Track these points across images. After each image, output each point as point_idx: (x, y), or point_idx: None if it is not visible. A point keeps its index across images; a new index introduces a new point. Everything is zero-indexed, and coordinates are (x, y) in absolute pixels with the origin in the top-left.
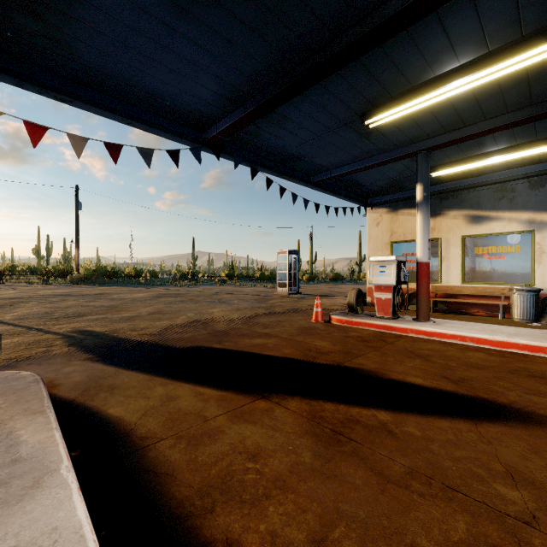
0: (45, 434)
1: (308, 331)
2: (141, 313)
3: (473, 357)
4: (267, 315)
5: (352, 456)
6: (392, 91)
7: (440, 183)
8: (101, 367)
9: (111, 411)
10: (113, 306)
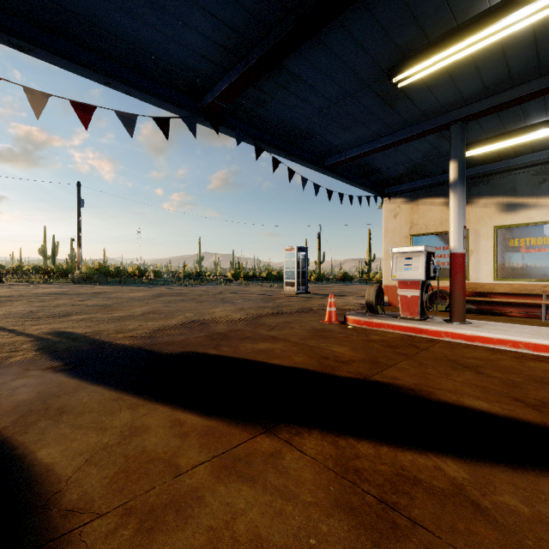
0: None
1: (322, 333)
2: (135, 312)
3: (539, 369)
4: (274, 316)
5: None
6: (431, 33)
7: (468, 167)
8: (61, 379)
9: (42, 454)
10: (106, 305)
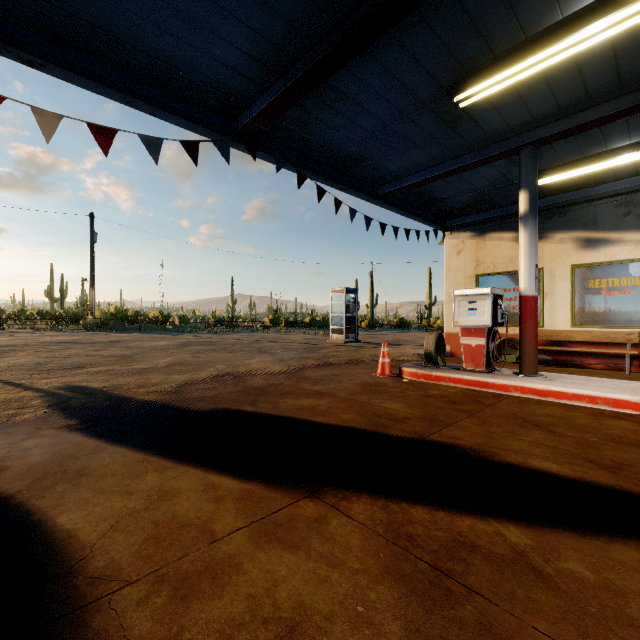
0: None
1: (374, 388)
2: (158, 364)
3: (618, 428)
4: (319, 368)
5: (482, 635)
6: (496, 47)
7: (542, 197)
8: (78, 439)
9: (62, 519)
10: (125, 356)
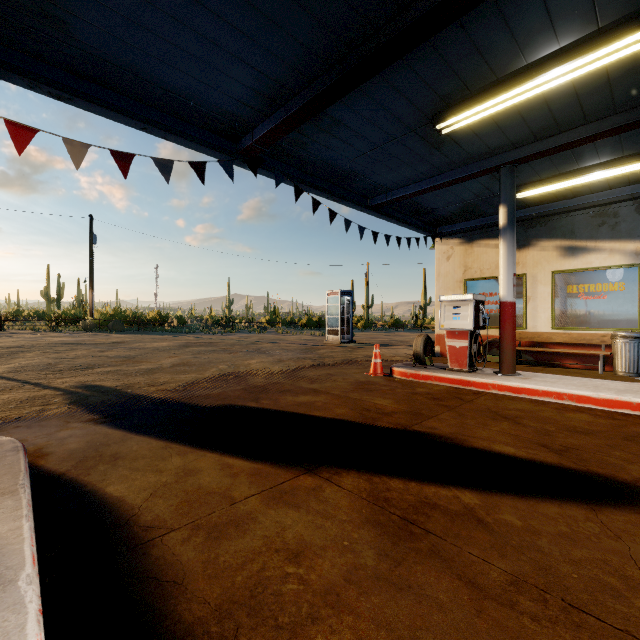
0: (10, 525)
1: (366, 386)
2: (163, 364)
3: (575, 419)
4: (315, 368)
5: (431, 557)
6: (472, 85)
7: (525, 207)
8: (105, 430)
9: (110, 489)
10: (130, 356)
